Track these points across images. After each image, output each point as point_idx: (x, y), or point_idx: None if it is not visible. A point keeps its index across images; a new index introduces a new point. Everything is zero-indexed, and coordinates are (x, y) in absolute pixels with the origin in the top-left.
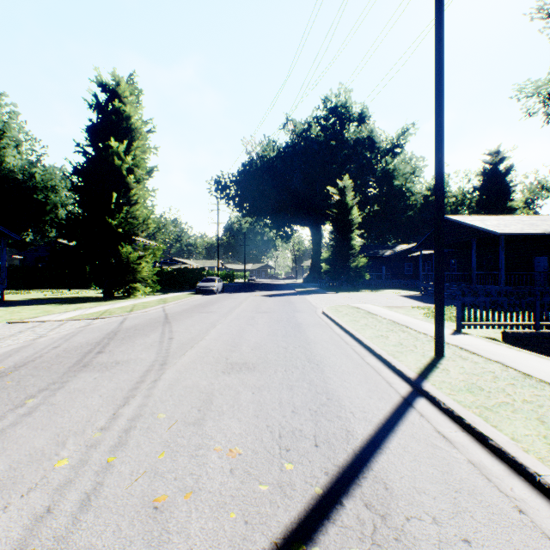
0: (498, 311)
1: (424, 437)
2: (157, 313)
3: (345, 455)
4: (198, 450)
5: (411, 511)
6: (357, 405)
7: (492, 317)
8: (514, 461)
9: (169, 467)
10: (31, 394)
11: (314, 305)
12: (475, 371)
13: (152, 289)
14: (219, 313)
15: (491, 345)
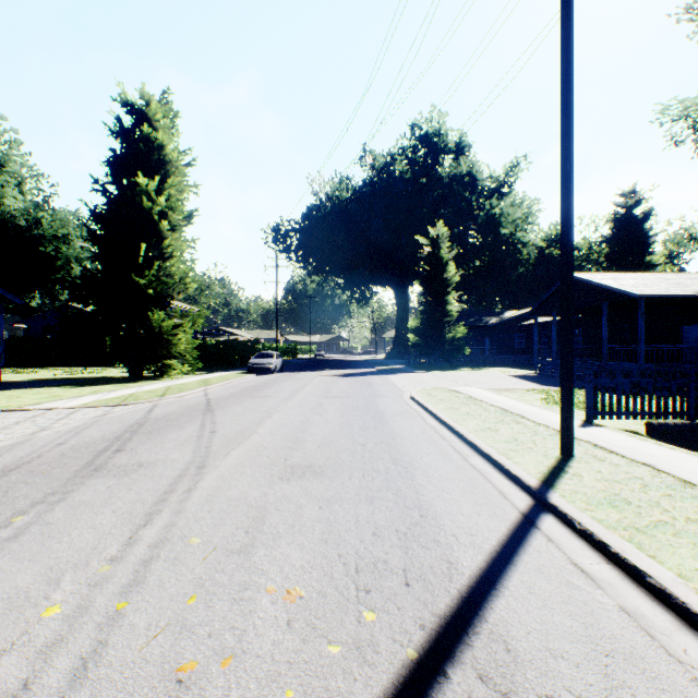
0: (640, 396)
1: (555, 572)
2: (197, 398)
3: (447, 599)
4: (243, 592)
5: (545, 687)
6: (460, 524)
7: (633, 404)
8: (685, 608)
9: (202, 617)
10: (20, 510)
11: (399, 388)
12: (617, 477)
13: (192, 367)
14: (277, 398)
15: (635, 440)
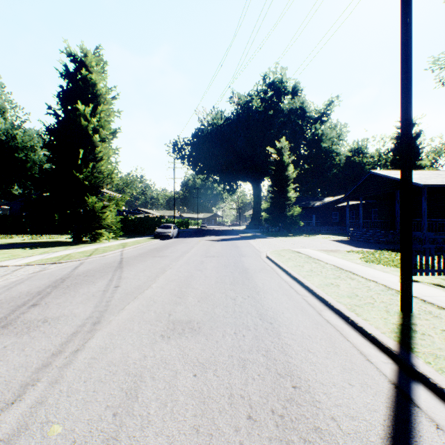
0: (443, 258)
1: None
2: (114, 257)
3: None
4: None
5: None
6: (337, 401)
7: (438, 264)
8: None
9: None
10: None
11: (257, 249)
12: None
13: (116, 234)
14: (171, 257)
15: None
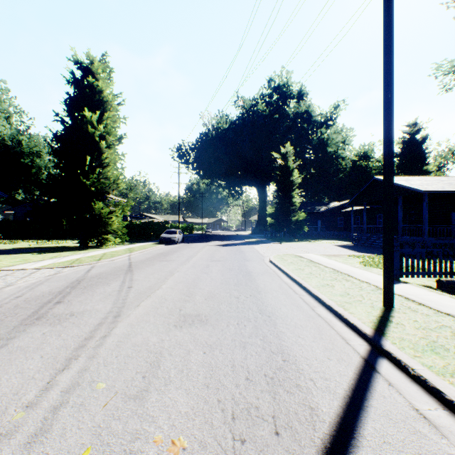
0: (433, 261)
1: (402, 419)
2: (123, 261)
3: (313, 451)
4: (133, 442)
5: None
6: (316, 369)
7: (428, 266)
8: None
9: None
10: None
11: (261, 254)
12: (431, 326)
13: (121, 239)
14: (178, 261)
15: (434, 294)
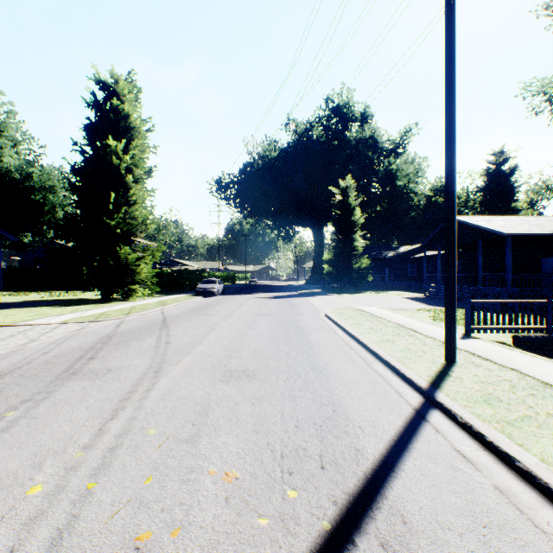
0: (508, 314)
1: (442, 457)
2: (155, 315)
3: (355, 480)
4: (190, 474)
5: None
6: (365, 418)
7: (503, 320)
8: (547, 488)
9: (156, 494)
10: (12, 406)
11: (316, 307)
12: (491, 380)
13: (151, 290)
14: (219, 315)
15: (504, 350)
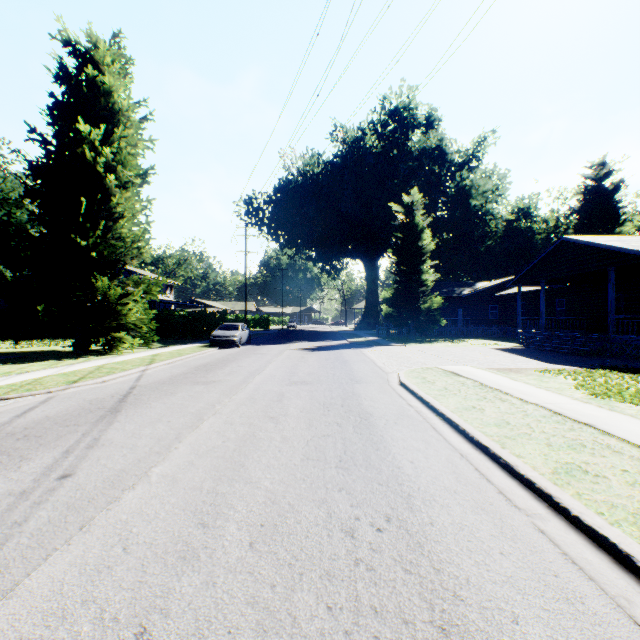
0: None
1: None
2: (121, 384)
3: None
4: None
5: None
6: None
7: None
8: None
9: None
10: None
11: (380, 367)
12: None
13: (146, 340)
14: (225, 384)
15: None
